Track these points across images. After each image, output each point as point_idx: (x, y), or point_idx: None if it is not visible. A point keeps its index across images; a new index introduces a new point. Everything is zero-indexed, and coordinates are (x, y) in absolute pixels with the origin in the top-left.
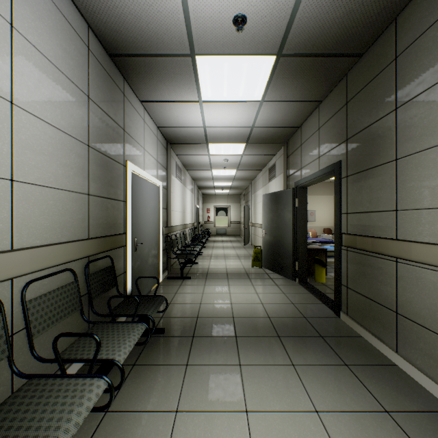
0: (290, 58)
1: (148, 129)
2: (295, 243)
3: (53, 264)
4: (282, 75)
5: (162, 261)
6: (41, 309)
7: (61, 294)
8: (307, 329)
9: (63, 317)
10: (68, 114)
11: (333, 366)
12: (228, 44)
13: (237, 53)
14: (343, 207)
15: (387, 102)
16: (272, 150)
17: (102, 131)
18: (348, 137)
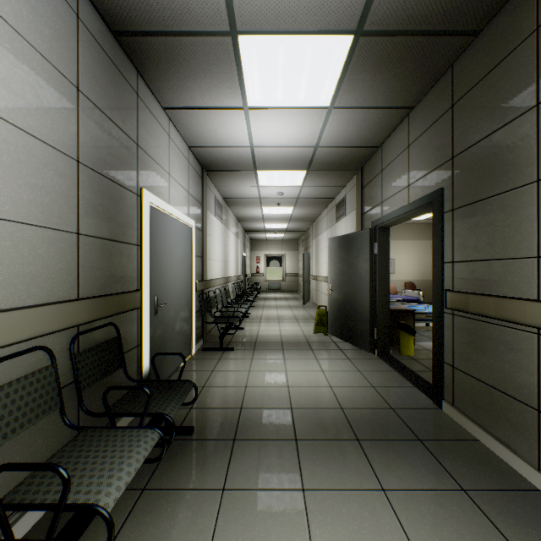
0: (374, 38)
1: (175, 147)
2: (373, 303)
3: (9, 341)
4: (360, 67)
5: (195, 327)
6: None
7: (23, 388)
8: (398, 428)
9: (26, 424)
10: (40, 109)
11: (444, 492)
12: (285, 14)
13: (298, 29)
14: (447, 253)
15: (522, 97)
16: (340, 180)
17: (102, 142)
18: (454, 153)
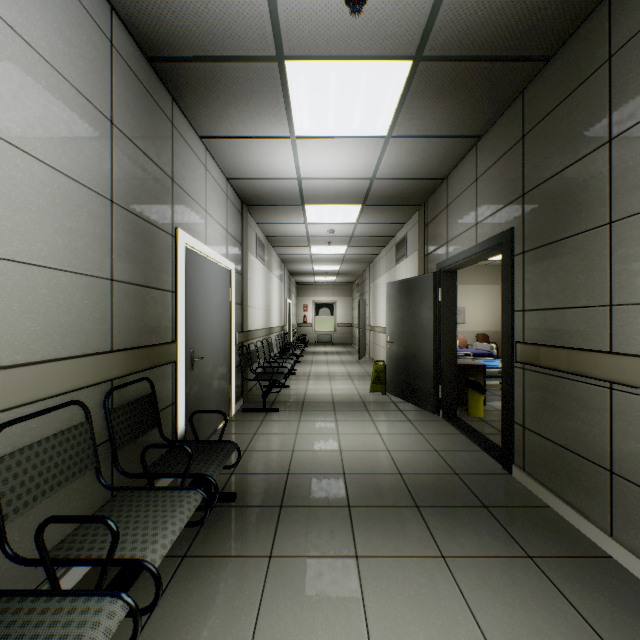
0: (435, 64)
1: (213, 180)
2: (437, 357)
3: (46, 394)
4: (421, 93)
5: (235, 384)
6: (22, 472)
7: (60, 444)
8: (462, 494)
9: (63, 482)
10: (74, 147)
11: (509, 559)
12: (337, 39)
13: (351, 54)
14: (518, 300)
15: (594, 131)
16: (401, 216)
17: (136, 178)
18: (525, 190)
